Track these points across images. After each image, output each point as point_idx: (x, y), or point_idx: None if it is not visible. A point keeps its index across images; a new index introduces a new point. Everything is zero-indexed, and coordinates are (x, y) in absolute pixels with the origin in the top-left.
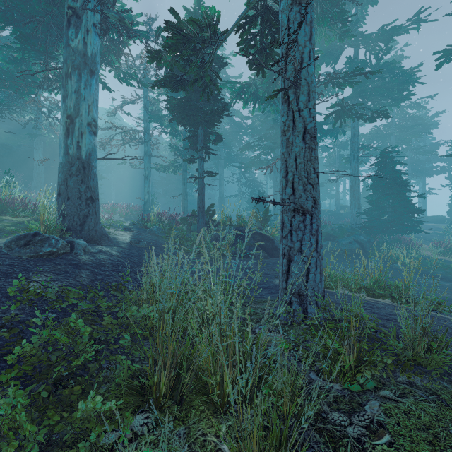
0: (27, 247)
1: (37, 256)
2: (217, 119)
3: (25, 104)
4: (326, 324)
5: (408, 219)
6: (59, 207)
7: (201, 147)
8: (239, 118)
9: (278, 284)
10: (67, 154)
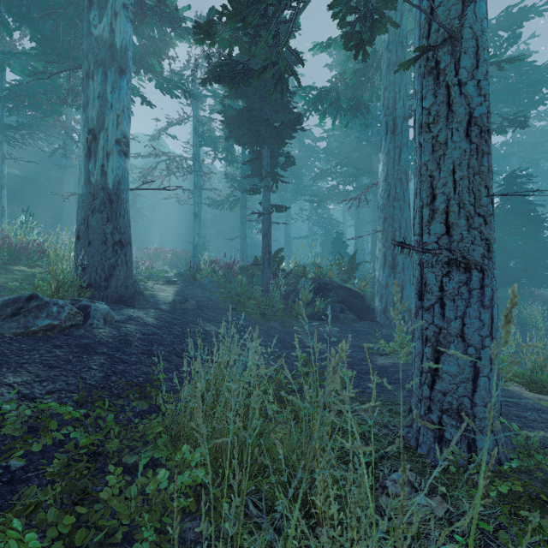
0: (14, 319)
1: (27, 332)
2: (289, 133)
3: (50, 128)
4: (547, 498)
5: (546, 268)
6: (78, 256)
7: (267, 173)
8: (310, 140)
9: (382, 365)
10: (88, 182)
